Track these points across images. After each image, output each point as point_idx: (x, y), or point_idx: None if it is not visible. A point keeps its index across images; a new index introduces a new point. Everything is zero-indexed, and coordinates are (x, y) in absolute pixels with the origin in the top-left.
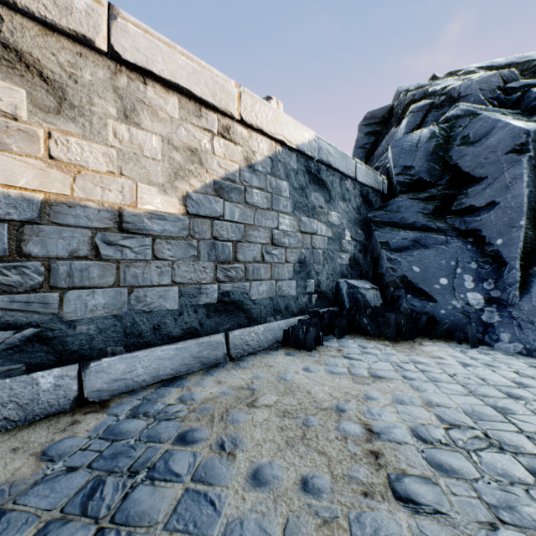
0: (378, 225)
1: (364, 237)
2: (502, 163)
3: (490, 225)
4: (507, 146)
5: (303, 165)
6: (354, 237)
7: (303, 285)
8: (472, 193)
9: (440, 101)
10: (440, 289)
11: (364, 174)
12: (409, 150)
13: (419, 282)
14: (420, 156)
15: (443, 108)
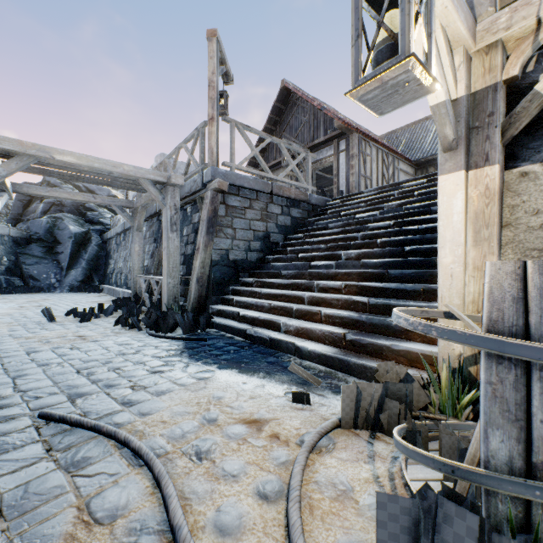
0: (22, 255)
1: (16, 258)
2: (67, 240)
3: (61, 259)
4: (68, 236)
5: None
6: (10, 259)
7: None
8: (59, 248)
9: (58, 203)
10: (44, 278)
11: (15, 233)
12: (38, 226)
13: (37, 276)
14: (43, 229)
15: (59, 207)
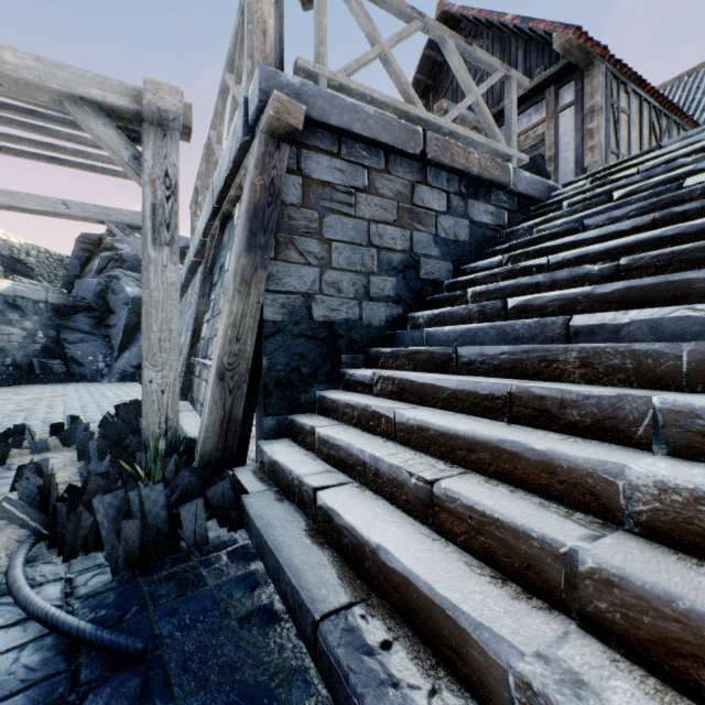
0: (64, 329)
1: (57, 334)
2: (122, 308)
3: (114, 334)
4: (124, 301)
5: (3, 300)
6: (47, 335)
7: (3, 361)
8: (111, 319)
9: (117, 258)
10: (89, 362)
11: (56, 298)
12: (87, 288)
13: (80, 359)
14: (93, 293)
15: (118, 263)
